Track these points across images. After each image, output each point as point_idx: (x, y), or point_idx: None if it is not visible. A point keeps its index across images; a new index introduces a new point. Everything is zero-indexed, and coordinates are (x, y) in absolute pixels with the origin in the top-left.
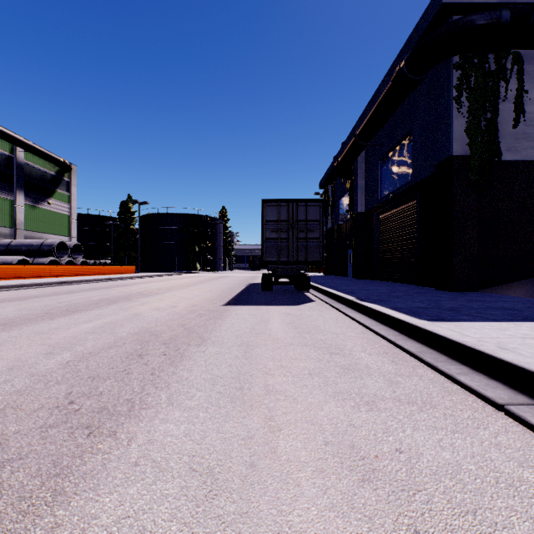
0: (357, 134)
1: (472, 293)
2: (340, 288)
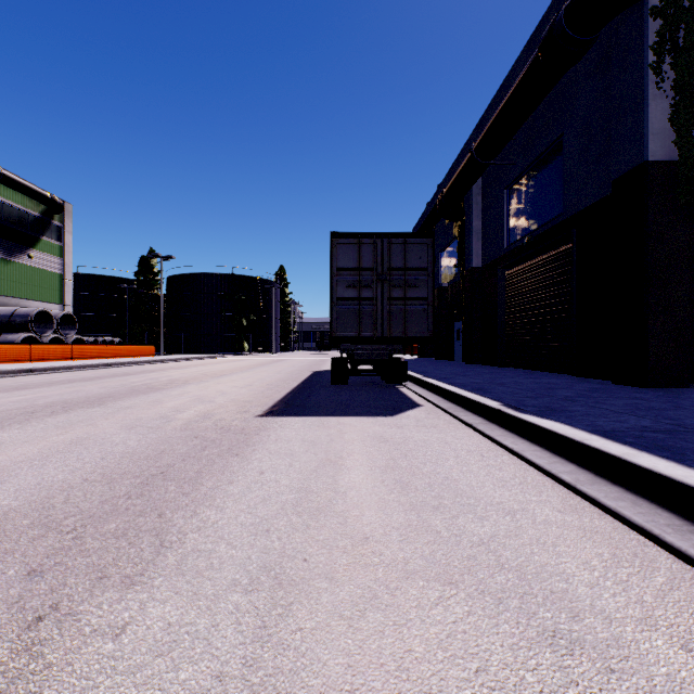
0: (475, 148)
1: (685, 390)
2: (456, 380)
